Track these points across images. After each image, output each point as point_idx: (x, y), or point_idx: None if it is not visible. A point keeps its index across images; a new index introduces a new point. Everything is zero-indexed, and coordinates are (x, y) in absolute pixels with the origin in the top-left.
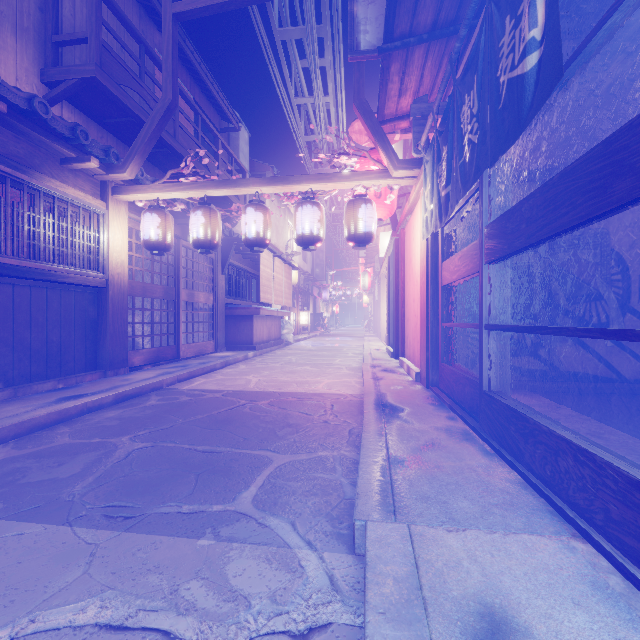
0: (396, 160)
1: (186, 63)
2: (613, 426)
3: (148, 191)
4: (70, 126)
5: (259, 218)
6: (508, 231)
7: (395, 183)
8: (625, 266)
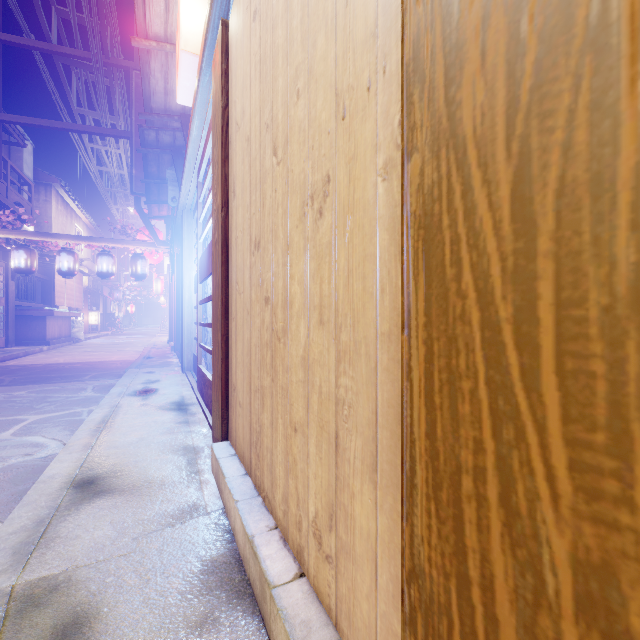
0: (159, 240)
1: None
2: None
3: None
4: None
5: (71, 259)
6: None
7: (160, 249)
8: None
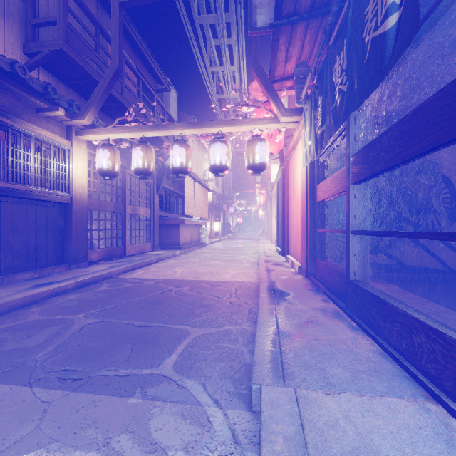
0: (283, 109)
1: (131, 42)
2: (447, 307)
3: (101, 133)
4: (43, 84)
5: (182, 152)
6: (370, 158)
7: (282, 126)
8: (453, 187)
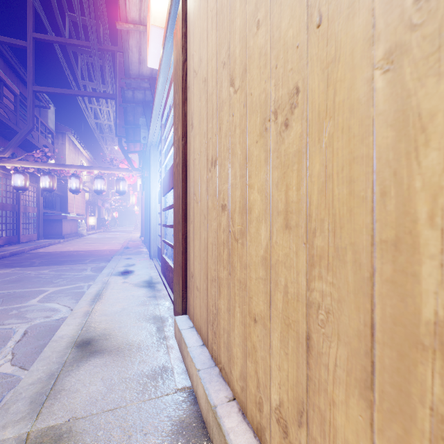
0: (134, 168)
1: (16, 72)
2: None
3: (16, 163)
4: None
5: (77, 182)
6: None
7: (134, 174)
8: None
